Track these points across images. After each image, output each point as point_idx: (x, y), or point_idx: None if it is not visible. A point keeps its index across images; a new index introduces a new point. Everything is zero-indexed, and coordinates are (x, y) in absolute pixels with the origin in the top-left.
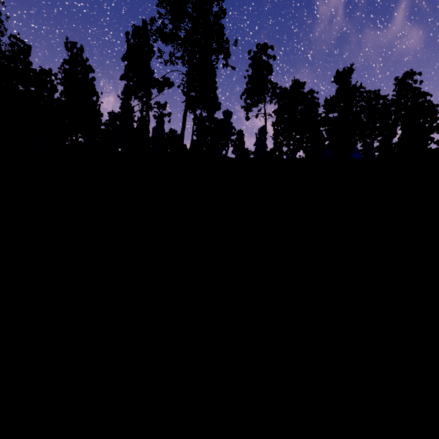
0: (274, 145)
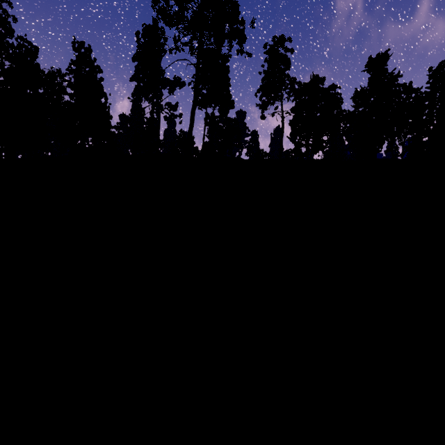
0: (294, 145)
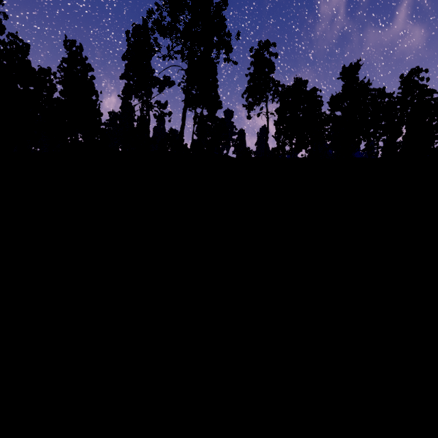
0: (277, 144)
